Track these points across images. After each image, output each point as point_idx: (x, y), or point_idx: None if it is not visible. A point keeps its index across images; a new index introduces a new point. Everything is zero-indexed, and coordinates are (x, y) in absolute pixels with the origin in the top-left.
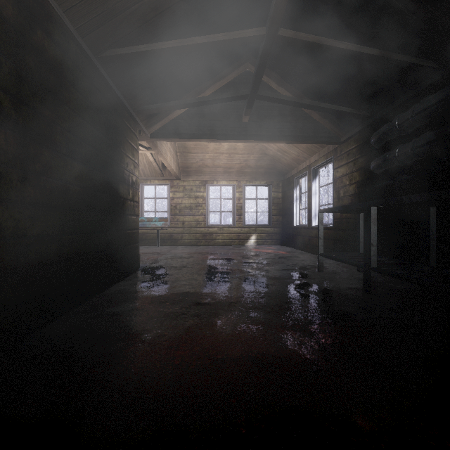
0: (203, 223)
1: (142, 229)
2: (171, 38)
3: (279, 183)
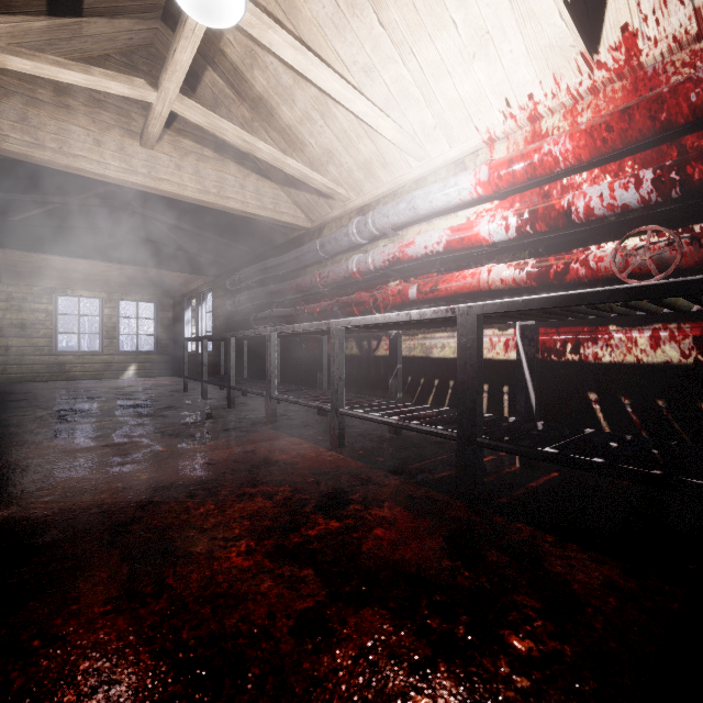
0: (47, 349)
1: None
2: (16, 178)
3: (170, 300)
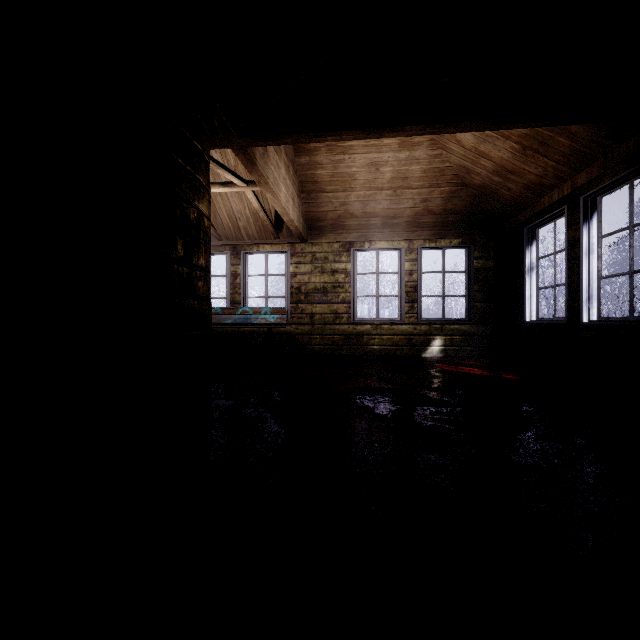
0: (346, 316)
1: (243, 327)
2: None
3: (488, 241)
